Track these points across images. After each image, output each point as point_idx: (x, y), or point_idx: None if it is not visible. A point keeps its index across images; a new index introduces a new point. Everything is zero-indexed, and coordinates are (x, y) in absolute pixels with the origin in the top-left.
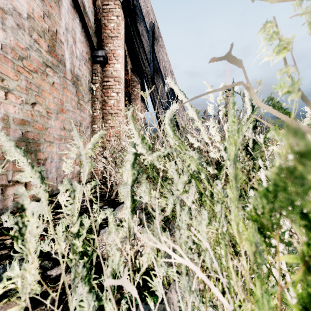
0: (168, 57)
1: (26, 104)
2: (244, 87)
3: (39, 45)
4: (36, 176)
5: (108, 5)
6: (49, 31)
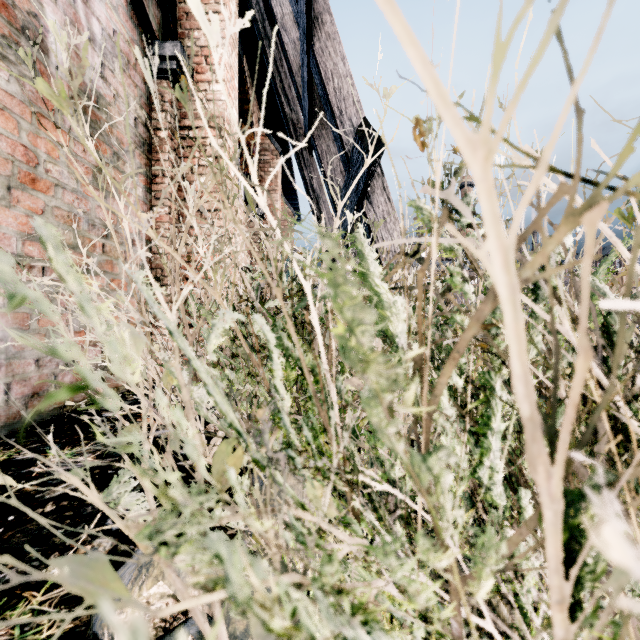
0: (348, 65)
1: None
2: None
3: None
4: None
5: None
6: None
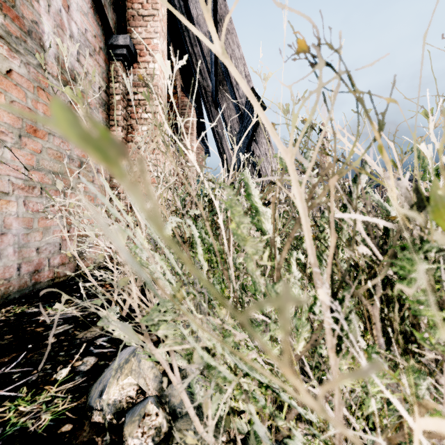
0: (241, 51)
1: None
2: None
3: None
4: None
5: None
6: None
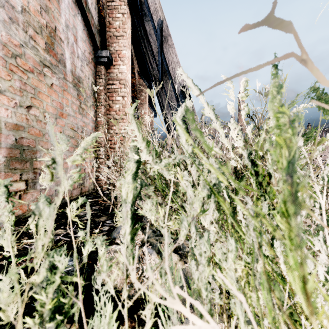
0: (178, 58)
1: (20, 107)
2: (297, 60)
3: (35, 42)
4: (0, 192)
5: (113, 2)
6: (47, 28)
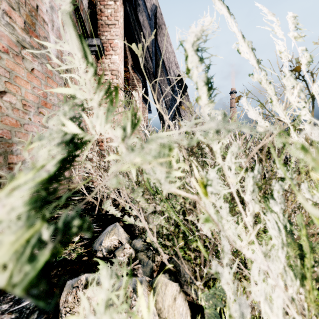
0: (172, 47)
1: None
2: None
3: (11, 19)
4: None
5: None
6: (26, 5)
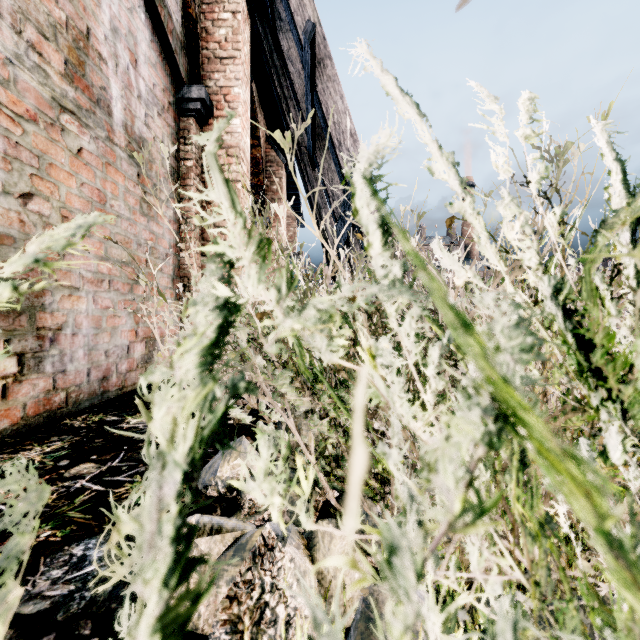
0: (346, 103)
1: (5, 195)
2: None
3: (42, 57)
4: None
5: None
6: (68, 29)
